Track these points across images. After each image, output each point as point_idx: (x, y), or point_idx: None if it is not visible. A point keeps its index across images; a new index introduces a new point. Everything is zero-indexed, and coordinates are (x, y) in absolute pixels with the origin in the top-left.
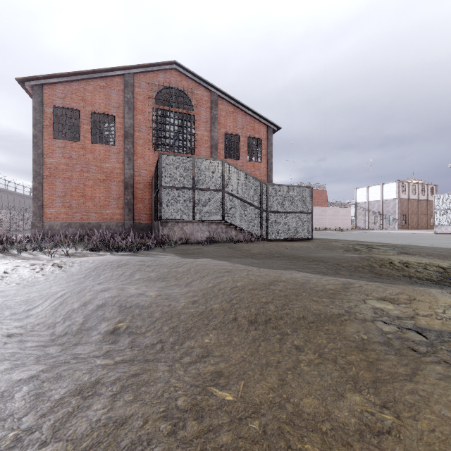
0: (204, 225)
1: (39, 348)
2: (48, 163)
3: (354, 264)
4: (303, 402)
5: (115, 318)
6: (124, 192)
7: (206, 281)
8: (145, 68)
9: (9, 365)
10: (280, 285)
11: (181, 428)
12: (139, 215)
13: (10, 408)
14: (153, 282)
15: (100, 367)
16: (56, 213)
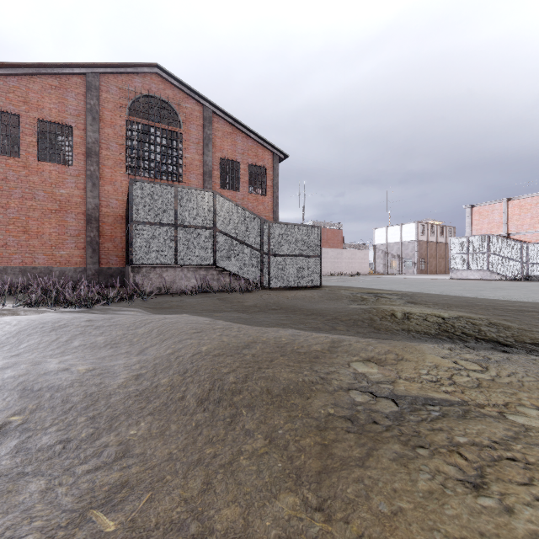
0: (190, 271)
1: None
2: None
3: (354, 317)
4: (220, 512)
5: (9, 407)
6: (86, 227)
7: (165, 346)
8: (116, 68)
9: None
10: (257, 348)
11: None
12: (107, 257)
13: None
14: (97, 350)
15: None
16: None
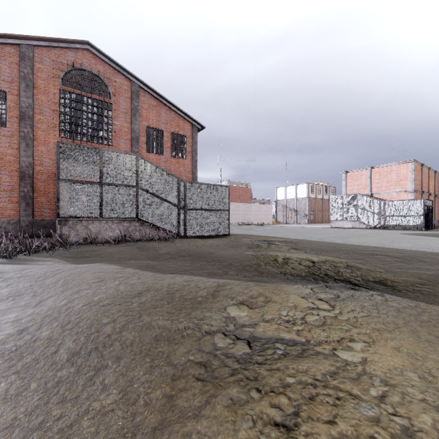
0: (115, 223)
1: None
2: None
3: (245, 263)
4: None
5: None
6: (19, 183)
7: (63, 297)
8: (49, 42)
9: None
10: (148, 296)
11: None
12: (40, 210)
13: None
14: None
15: None
16: None
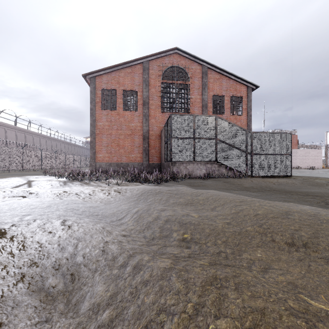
0: (202, 165)
1: (146, 246)
2: (99, 125)
3: None
4: None
5: (179, 230)
6: (142, 142)
7: (227, 208)
8: (156, 56)
9: (148, 256)
10: (296, 215)
11: (314, 327)
12: (152, 157)
13: (174, 286)
14: (185, 206)
15: (206, 266)
16: (103, 157)
